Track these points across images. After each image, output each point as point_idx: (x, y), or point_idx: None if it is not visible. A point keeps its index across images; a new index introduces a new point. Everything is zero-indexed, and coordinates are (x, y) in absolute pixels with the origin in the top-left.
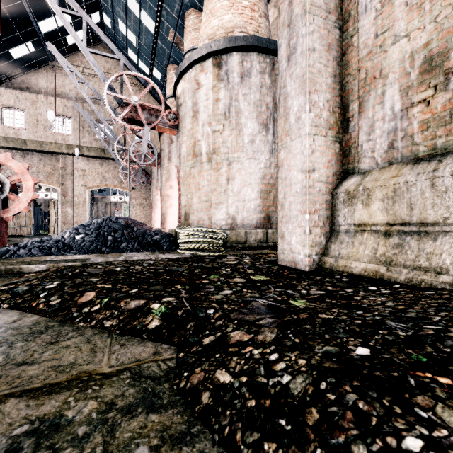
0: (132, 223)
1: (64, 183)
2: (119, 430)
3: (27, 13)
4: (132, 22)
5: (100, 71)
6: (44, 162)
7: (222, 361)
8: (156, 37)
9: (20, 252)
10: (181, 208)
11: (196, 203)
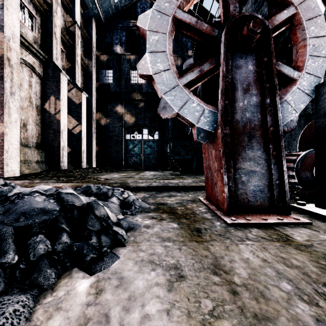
0: None
1: None
2: (91, 175)
3: None
4: None
5: None
6: None
7: (81, 174)
8: None
9: None
10: None
11: None
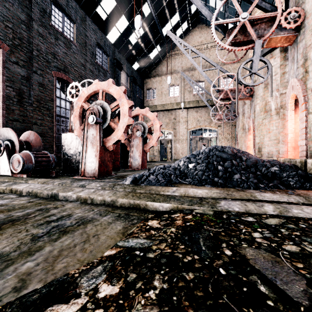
0: (237, 152)
1: (175, 128)
2: None
3: (157, 26)
4: None
5: (207, 10)
6: (165, 116)
7: None
8: None
9: (150, 177)
10: (309, 131)
11: None
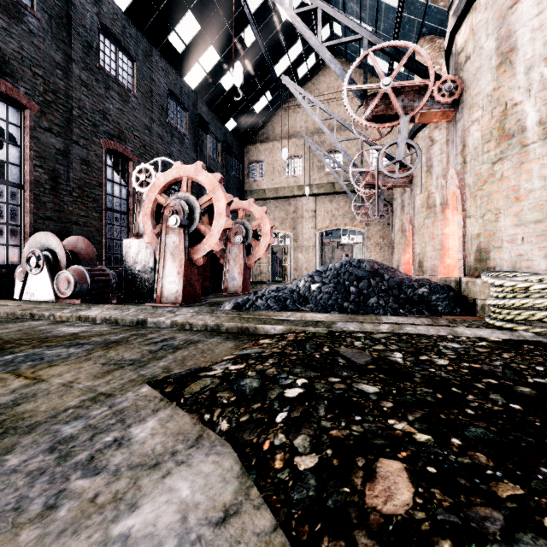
0: (379, 268)
1: (295, 228)
2: None
3: (266, 62)
4: (368, 9)
5: (338, 66)
6: (279, 208)
7: None
8: (401, 10)
9: (258, 303)
10: (467, 241)
11: (508, 228)
